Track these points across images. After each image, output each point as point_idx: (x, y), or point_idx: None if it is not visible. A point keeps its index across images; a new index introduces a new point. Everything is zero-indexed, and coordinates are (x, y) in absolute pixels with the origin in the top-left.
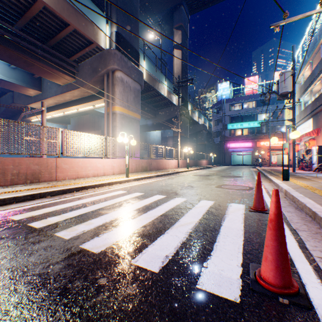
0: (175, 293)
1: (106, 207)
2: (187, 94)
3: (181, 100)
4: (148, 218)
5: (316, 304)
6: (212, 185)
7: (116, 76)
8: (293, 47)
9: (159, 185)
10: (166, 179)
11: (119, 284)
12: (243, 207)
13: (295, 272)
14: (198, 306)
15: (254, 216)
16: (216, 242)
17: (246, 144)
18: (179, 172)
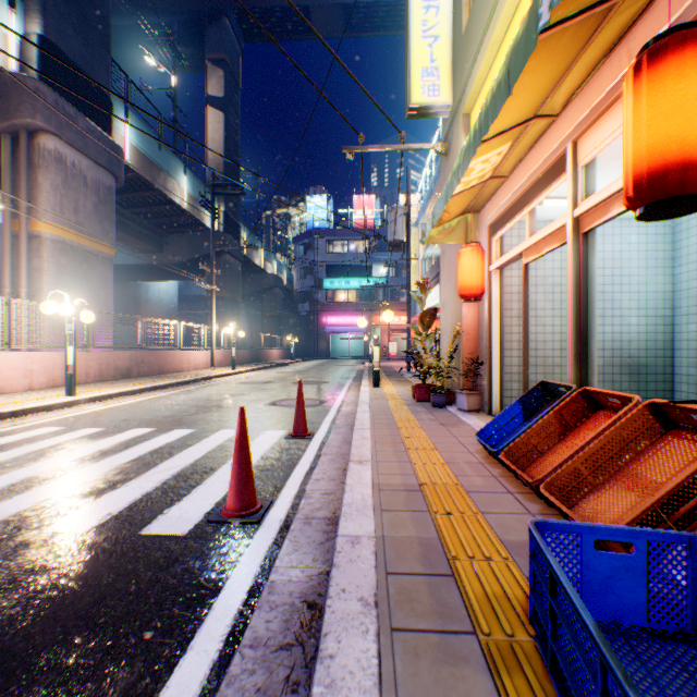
0: (106, 544)
1: (2, 463)
2: (239, 210)
3: (226, 220)
4: (98, 469)
5: (268, 518)
6: (262, 401)
7: (42, 145)
8: (408, 168)
9: (151, 409)
10: (173, 395)
11: (16, 555)
12: (282, 434)
13: (275, 498)
14: (131, 547)
15: (286, 445)
16: (201, 485)
17: (356, 318)
18: (213, 378)
